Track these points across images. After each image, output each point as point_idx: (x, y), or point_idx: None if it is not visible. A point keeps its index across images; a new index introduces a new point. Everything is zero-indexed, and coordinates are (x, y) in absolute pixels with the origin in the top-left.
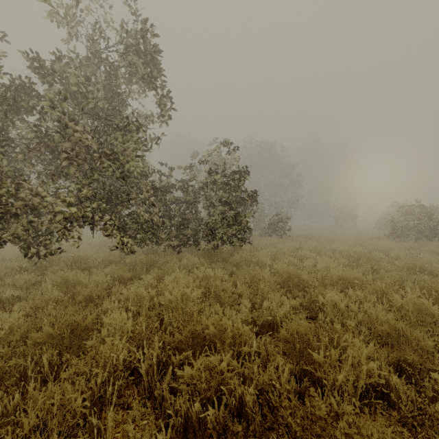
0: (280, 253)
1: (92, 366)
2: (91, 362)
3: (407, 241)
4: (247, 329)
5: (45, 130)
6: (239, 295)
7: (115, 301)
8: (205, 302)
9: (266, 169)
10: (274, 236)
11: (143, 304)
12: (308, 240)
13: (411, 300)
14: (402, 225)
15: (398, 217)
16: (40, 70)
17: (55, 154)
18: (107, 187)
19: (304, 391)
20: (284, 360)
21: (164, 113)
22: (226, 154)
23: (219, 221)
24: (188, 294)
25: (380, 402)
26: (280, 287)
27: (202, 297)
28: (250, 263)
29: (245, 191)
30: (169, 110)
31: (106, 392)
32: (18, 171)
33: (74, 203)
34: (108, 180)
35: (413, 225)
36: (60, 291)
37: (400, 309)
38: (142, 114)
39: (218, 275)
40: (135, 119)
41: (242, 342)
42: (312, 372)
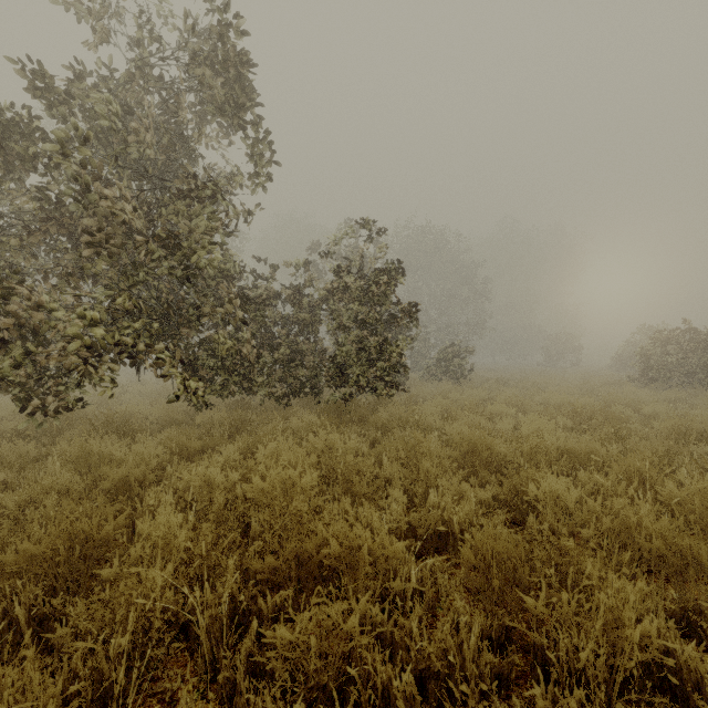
0: (457, 408)
1: (104, 620)
2: (104, 612)
3: (667, 389)
4: (400, 548)
5: (56, 198)
6: (386, 480)
7: (167, 491)
8: (326, 493)
9: (432, 270)
10: (446, 380)
11: (215, 498)
12: (502, 386)
13: (697, 493)
14: (659, 361)
15: (651, 349)
16: (46, 94)
17: (75, 239)
18: (161, 295)
19: (509, 670)
20: (467, 603)
21: (260, 170)
22: (366, 241)
23: (354, 353)
24: (295, 480)
25: (656, 695)
26: (457, 466)
27: (320, 484)
28: (405, 425)
29: (398, 302)
30: (268, 164)
31: (130, 671)
32: (10, 267)
33: (105, 322)
34: (163, 282)
35: (678, 361)
36: (76, 472)
37: (678, 507)
38: (224, 174)
39: (350, 445)
40: (209, 177)
41: (390, 572)
42: (522, 631)
